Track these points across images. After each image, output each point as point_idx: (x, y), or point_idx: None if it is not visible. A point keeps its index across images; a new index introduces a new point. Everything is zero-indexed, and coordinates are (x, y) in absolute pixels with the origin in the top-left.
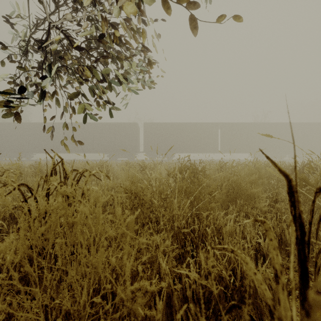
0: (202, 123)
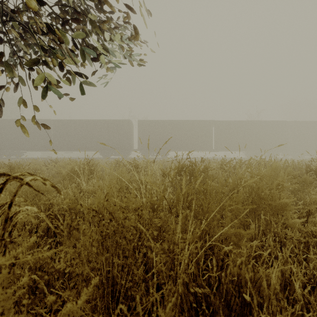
0: (197, 120)
